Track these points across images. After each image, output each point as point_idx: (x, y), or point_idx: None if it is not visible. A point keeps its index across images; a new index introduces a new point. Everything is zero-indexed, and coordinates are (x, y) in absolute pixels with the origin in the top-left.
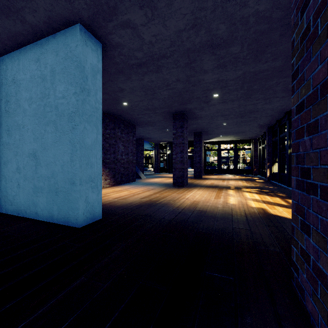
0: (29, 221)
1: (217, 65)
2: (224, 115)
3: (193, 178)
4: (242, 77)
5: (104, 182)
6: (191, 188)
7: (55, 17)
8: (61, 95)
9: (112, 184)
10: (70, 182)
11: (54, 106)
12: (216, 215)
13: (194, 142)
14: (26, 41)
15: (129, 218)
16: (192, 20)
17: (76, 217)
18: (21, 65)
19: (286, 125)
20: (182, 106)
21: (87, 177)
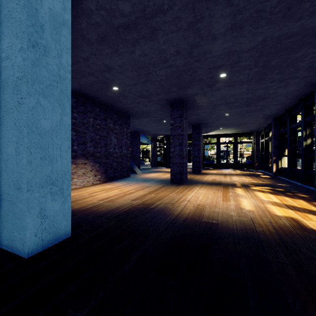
0: None
1: (231, 25)
2: (228, 103)
3: (192, 172)
4: (261, 46)
5: (94, 178)
6: (191, 186)
7: None
8: (5, 54)
9: (103, 181)
10: (16, 186)
11: None
12: (234, 231)
13: (193, 135)
14: None
15: (110, 236)
16: None
17: (23, 241)
18: None
19: (297, 114)
20: (182, 92)
21: (43, 178)
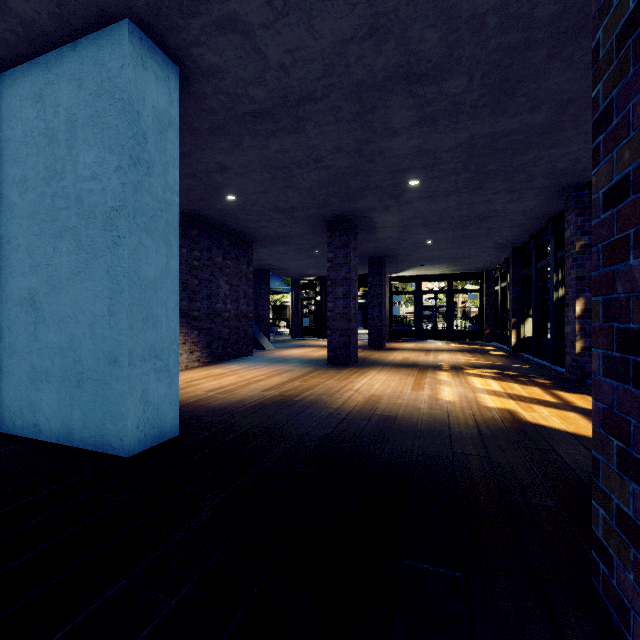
0: (19, 444)
1: (418, 119)
2: (430, 224)
3: (368, 347)
4: (468, 145)
5: (189, 357)
6: (364, 369)
7: (73, 3)
8: (90, 172)
9: (205, 362)
10: (109, 359)
11: (73, 196)
12: (417, 426)
13: (370, 278)
14: (14, 56)
15: (237, 433)
16: (369, 18)
17: (121, 435)
18: (4, 108)
19: (548, 244)
20: (347, 205)
21: (145, 349)
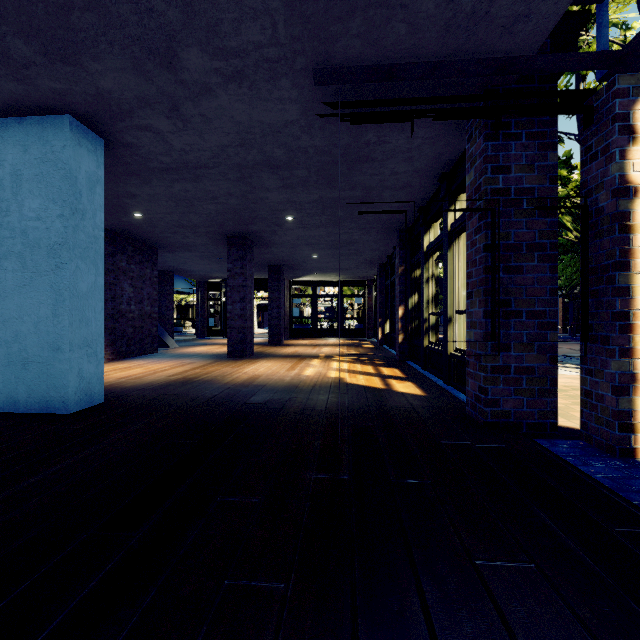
0: None
1: (283, 185)
2: (311, 244)
3: (268, 344)
4: (320, 201)
5: None
6: (257, 360)
7: (27, 102)
8: (35, 214)
9: (109, 358)
10: (53, 347)
11: (19, 230)
12: (277, 388)
13: (269, 283)
14: None
15: (150, 398)
16: (239, 139)
17: (64, 399)
18: None
19: None
20: (242, 227)
21: (81, 340)
